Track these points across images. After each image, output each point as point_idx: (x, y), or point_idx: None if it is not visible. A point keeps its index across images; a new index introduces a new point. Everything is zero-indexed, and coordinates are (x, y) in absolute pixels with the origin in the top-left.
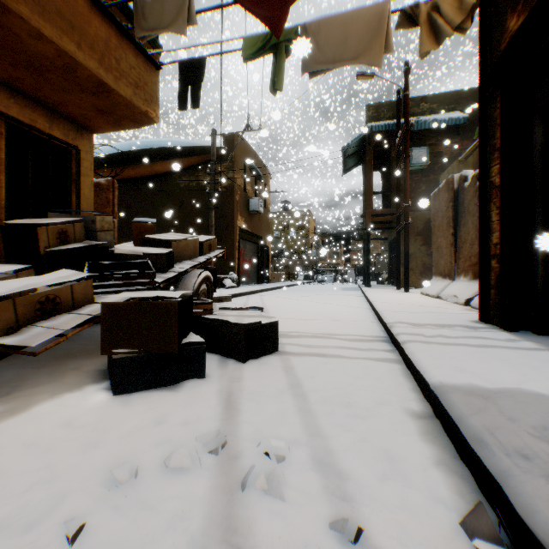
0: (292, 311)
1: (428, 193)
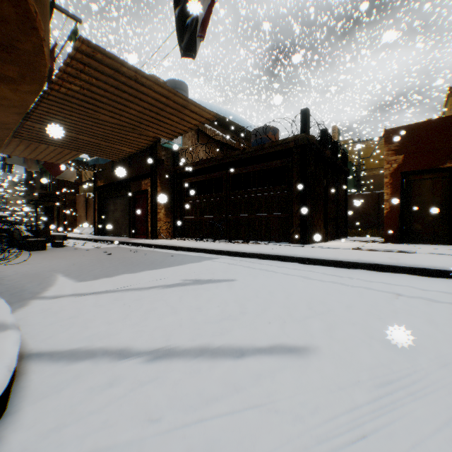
0: None
1: (73, 187)
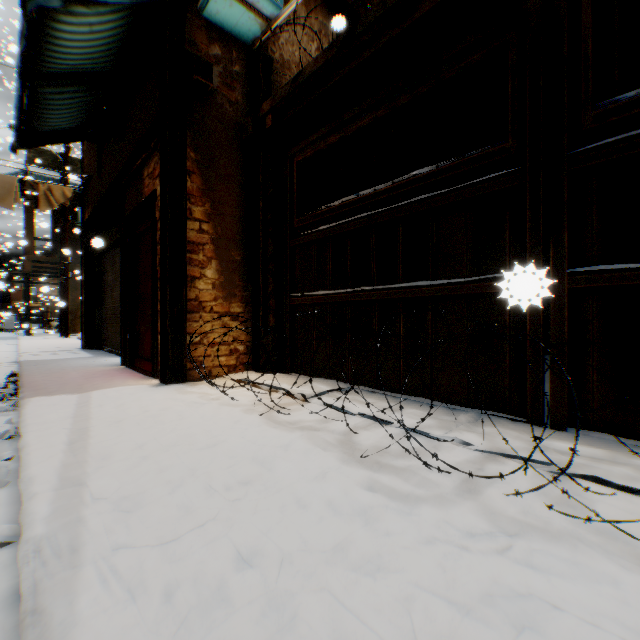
0: None
1: None
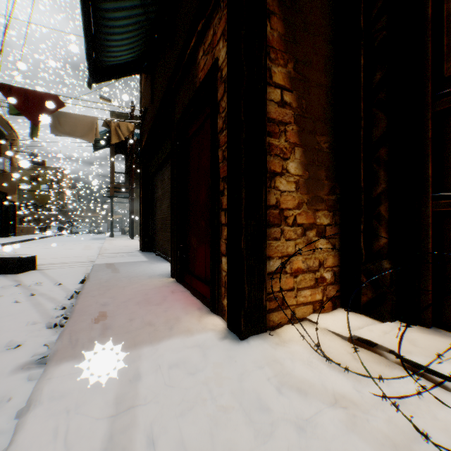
0: (45, 255)
1: None
